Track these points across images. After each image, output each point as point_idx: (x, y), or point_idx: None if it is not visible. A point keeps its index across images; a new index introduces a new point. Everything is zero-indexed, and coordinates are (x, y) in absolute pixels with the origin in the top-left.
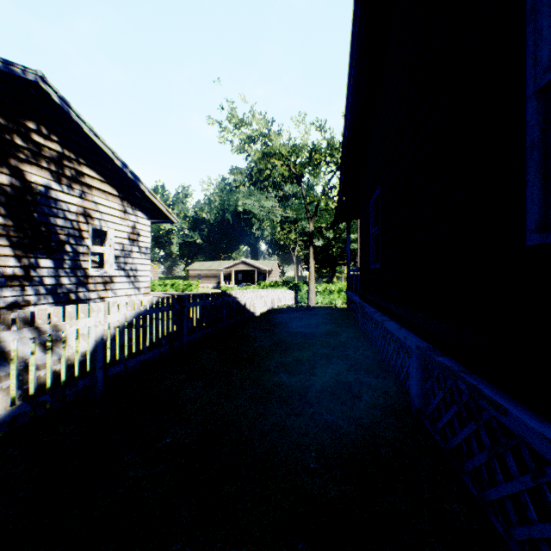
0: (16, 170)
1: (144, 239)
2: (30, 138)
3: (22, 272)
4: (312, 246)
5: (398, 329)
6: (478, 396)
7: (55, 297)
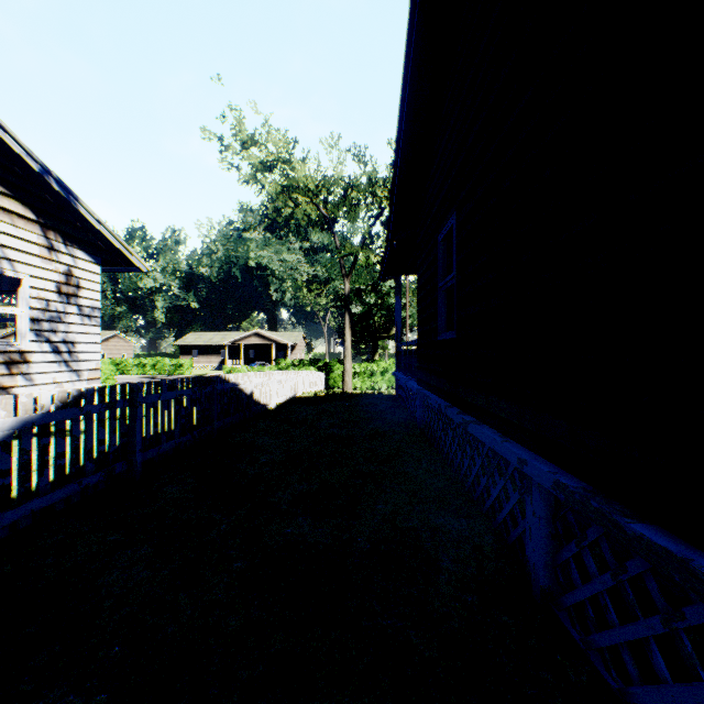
0: None
1: (88, 294)
2: None
3: None
4: (348, 313)
5: (502, 442)
6: None
7: None
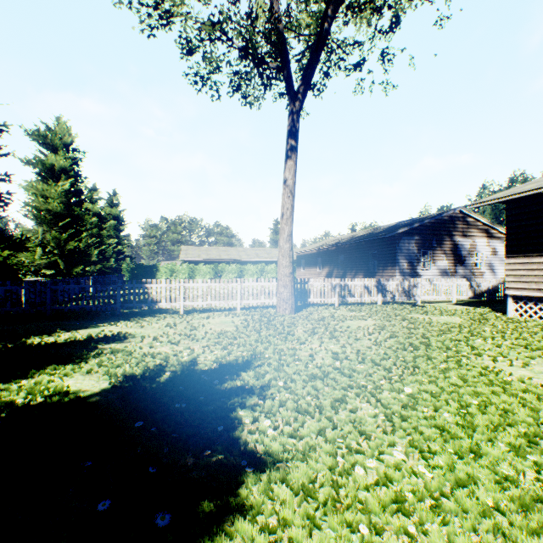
0: (452, 239)
1: (499, 254)
2: (455, 227)
3: (453, 271)
4: None
5: None
6: None
7: None
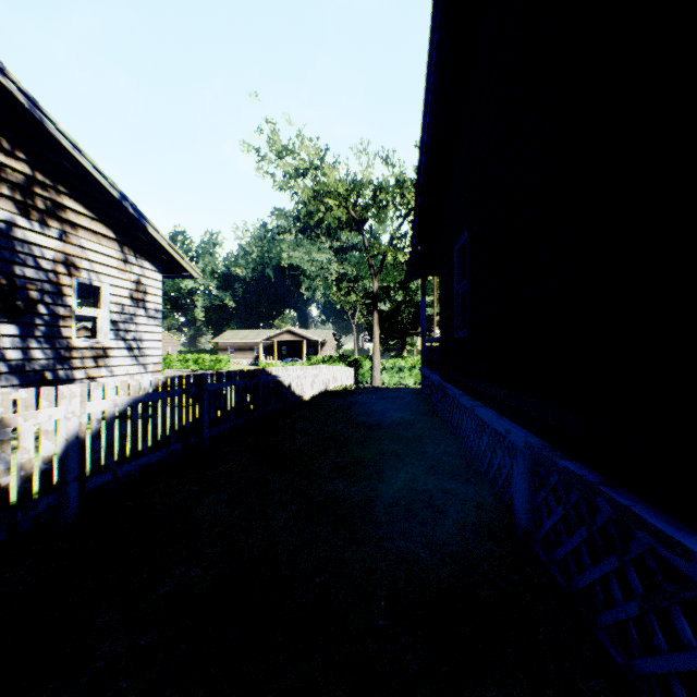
0: None
1: (152, 299)
2: None
3: None
4: (376, 311)
5: (496, 418)
6: (634, 524)
7: (22, 377)
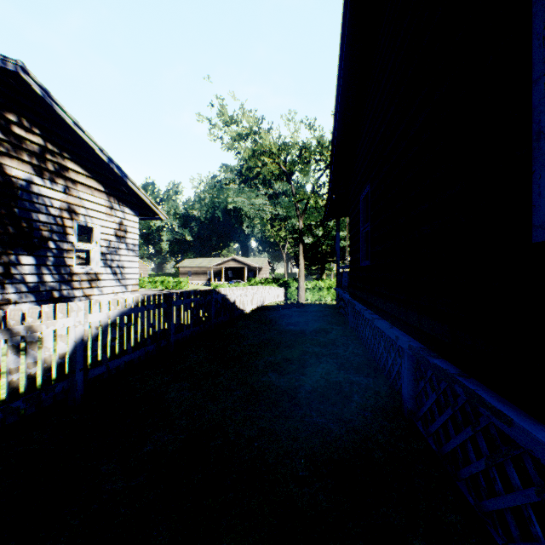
0: None
1: (131, 236)
2: (10, 130)
3: (2, 269)
4: (301, 243)
5: (389, 328)
6: (478, 403)
7: (37, 295)
